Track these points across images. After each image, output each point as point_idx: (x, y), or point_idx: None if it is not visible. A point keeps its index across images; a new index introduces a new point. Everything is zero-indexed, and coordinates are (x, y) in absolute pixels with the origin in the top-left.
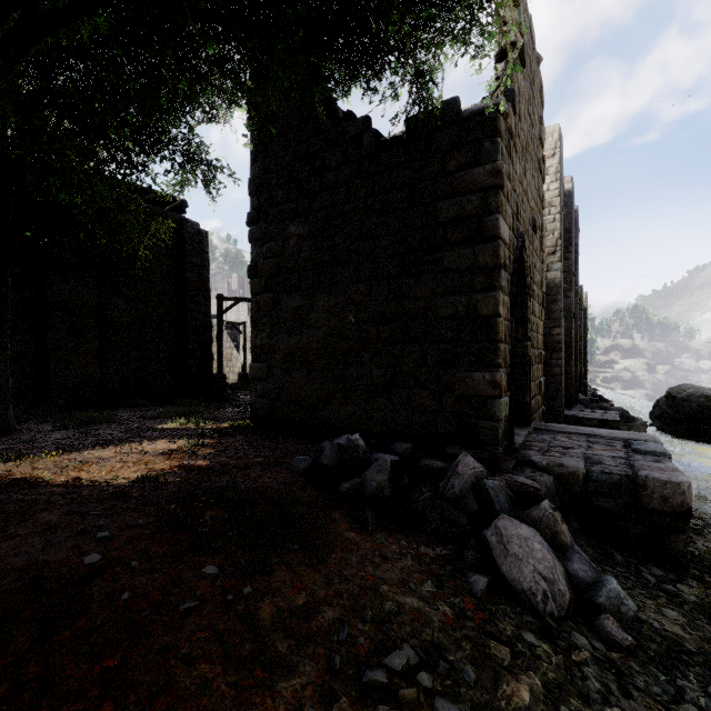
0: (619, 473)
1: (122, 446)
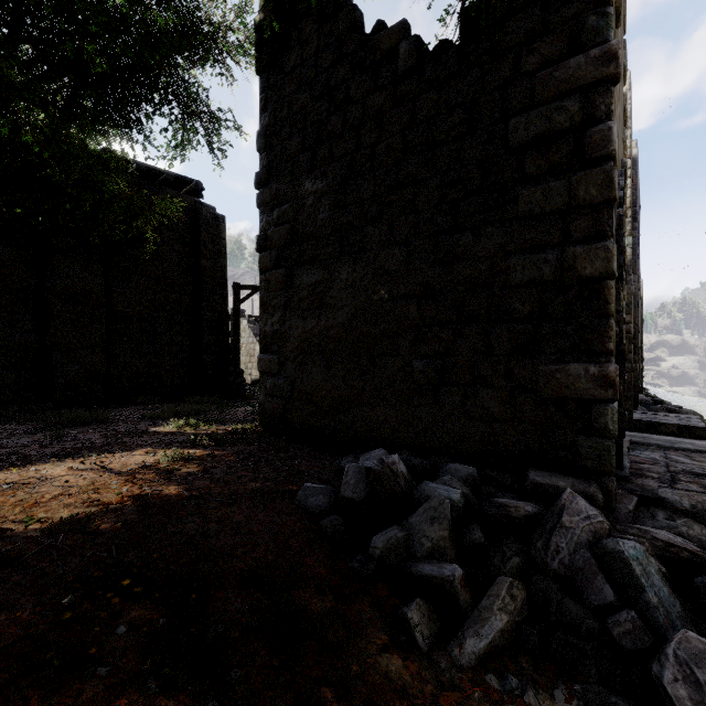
0: None
1: (86, 458)
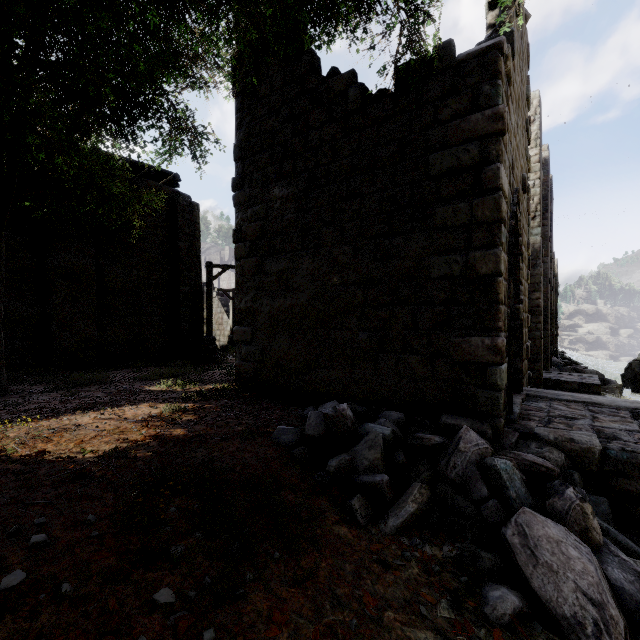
0: None
1: (104, 410)
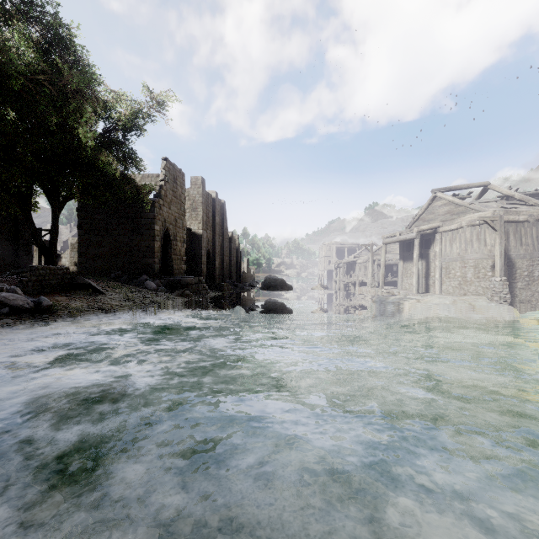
0: (178, 278)
1: None
